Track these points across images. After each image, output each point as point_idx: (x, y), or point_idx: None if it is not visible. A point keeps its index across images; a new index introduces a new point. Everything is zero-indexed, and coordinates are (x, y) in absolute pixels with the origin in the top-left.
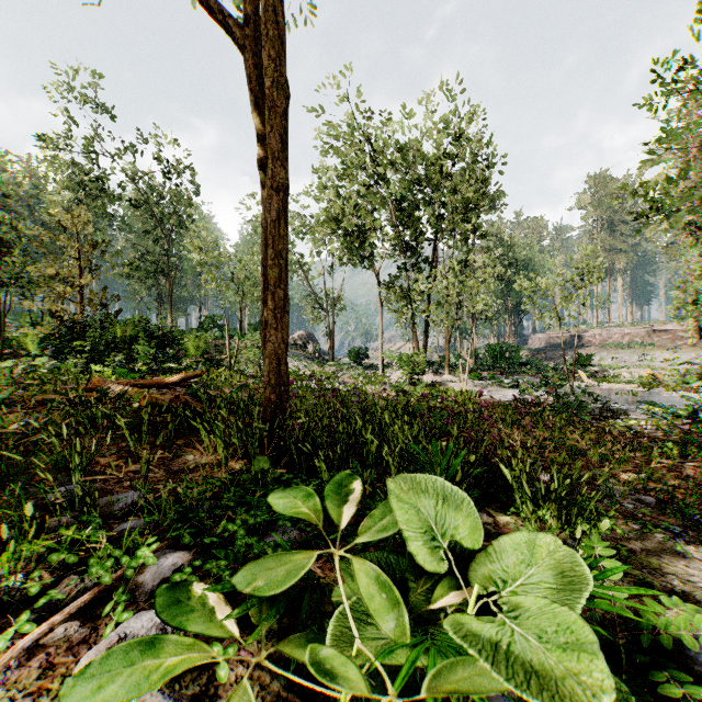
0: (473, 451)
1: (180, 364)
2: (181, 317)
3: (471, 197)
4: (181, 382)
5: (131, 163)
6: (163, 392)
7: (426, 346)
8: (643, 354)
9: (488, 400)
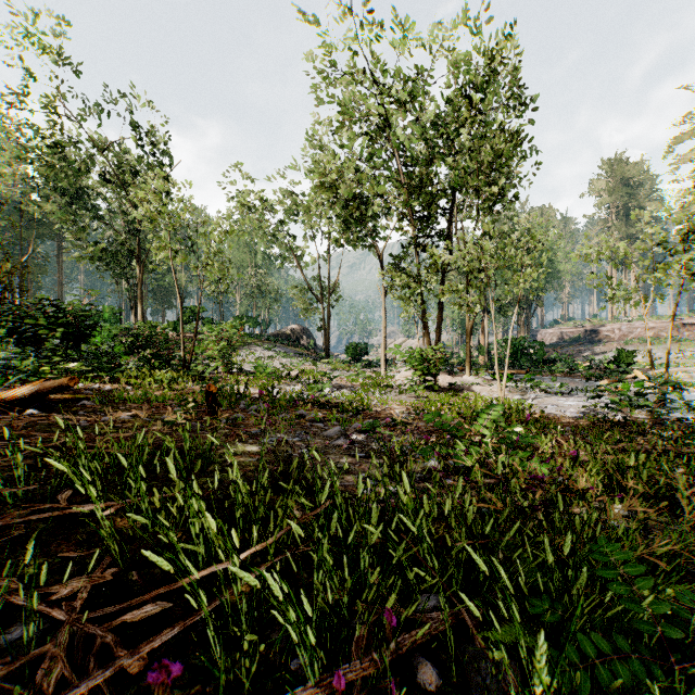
0: None
1: (114, 363)
2: (110, 297)
3: (502, 148)
4: (34, 398)
5: (96, 131)
6: None
7: (439, 339)
8: (679, 350)
9: (547, 416)
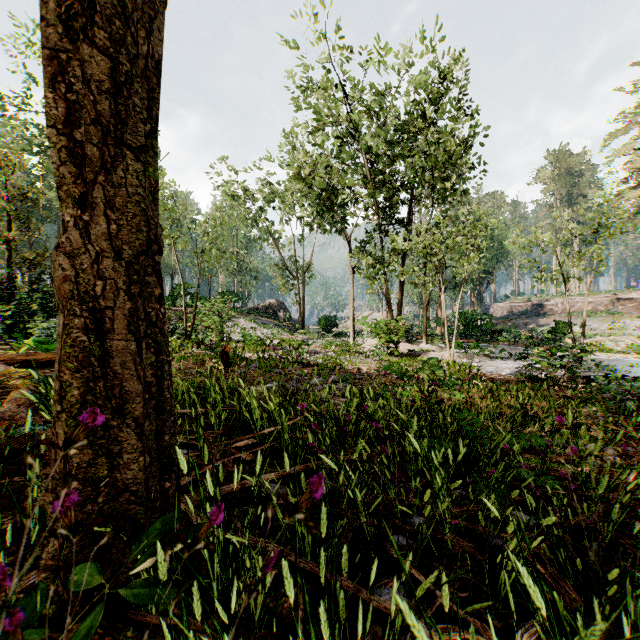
0: (637, 543)
1: None
2: None
3: (453, 150)
4: None
5: None
6: (44, 374)
7: (400, 313)
8: (612, 322)
9: (485, 375)
